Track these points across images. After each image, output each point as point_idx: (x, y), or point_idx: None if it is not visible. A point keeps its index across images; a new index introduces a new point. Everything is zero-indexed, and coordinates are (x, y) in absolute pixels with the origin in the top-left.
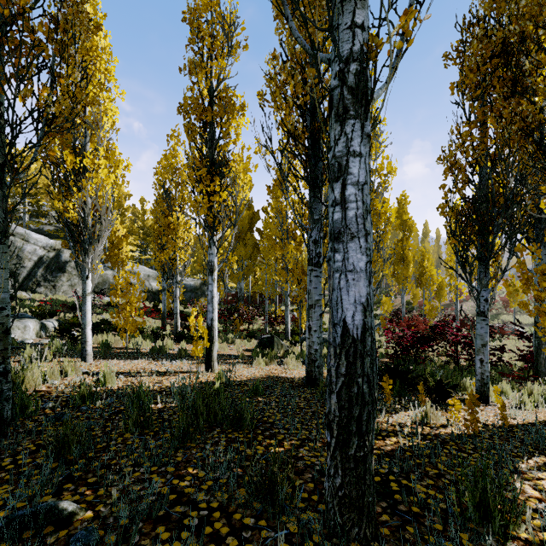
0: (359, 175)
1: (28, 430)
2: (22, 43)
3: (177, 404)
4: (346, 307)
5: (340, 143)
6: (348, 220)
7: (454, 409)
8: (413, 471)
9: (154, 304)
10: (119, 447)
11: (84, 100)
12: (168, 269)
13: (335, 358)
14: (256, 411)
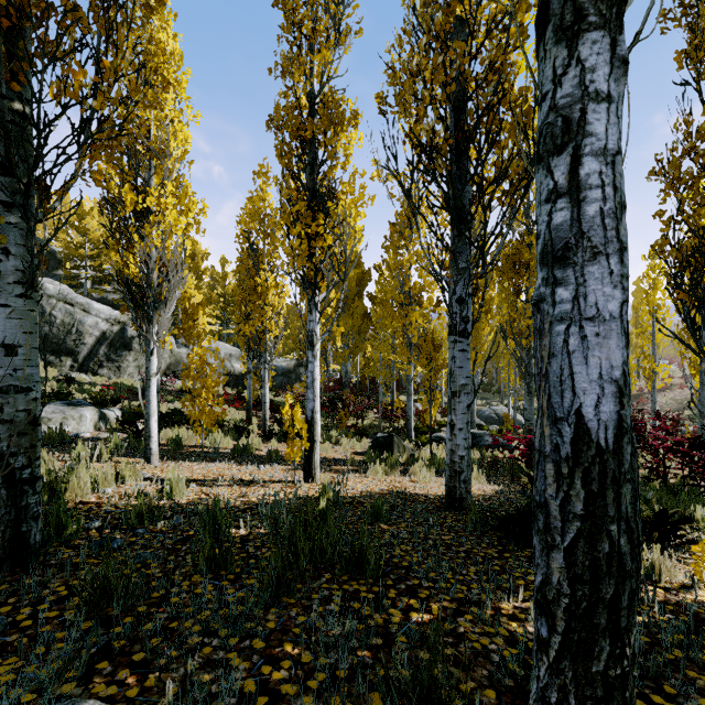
0: (607, 136)
1: (62, 562)
2: (51, 7)
3: (268, 532)
4: (583, 387)
5: (568, 80)
6: (586, 222)
7: (688, 556)
8: (665, 676)
9: (237, 391)
10: (184, 598)
11: (148, 120)
12: (254, 345)
13: (559, 484)
14: (380, 547)
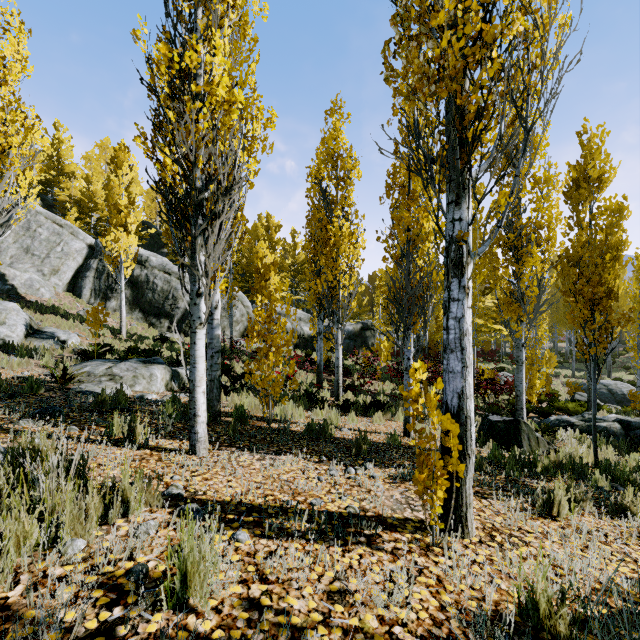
0: None
1: None
2: None
3: None
4: None
5: None
6: None
7: None
8: None
9: (307, 353)
10: None
11: None
12: (327, 302)
13: None
14: None
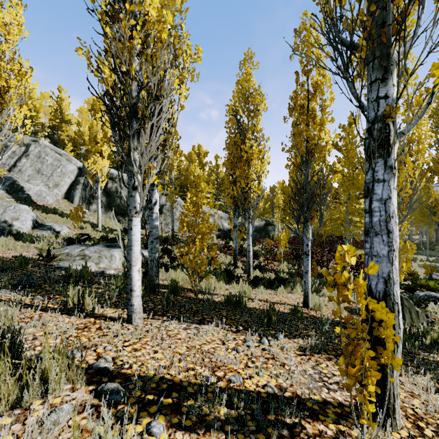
0: None
1: None
2: None
3: None
4: None
5: None
6: None
7: None
8: None
9: (226, 242)
10: None
11: None
12: (241, 203)
13: None
14: None
